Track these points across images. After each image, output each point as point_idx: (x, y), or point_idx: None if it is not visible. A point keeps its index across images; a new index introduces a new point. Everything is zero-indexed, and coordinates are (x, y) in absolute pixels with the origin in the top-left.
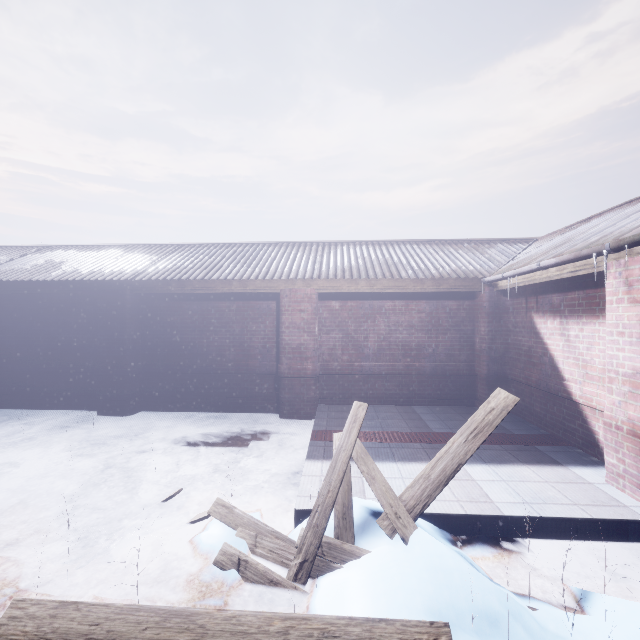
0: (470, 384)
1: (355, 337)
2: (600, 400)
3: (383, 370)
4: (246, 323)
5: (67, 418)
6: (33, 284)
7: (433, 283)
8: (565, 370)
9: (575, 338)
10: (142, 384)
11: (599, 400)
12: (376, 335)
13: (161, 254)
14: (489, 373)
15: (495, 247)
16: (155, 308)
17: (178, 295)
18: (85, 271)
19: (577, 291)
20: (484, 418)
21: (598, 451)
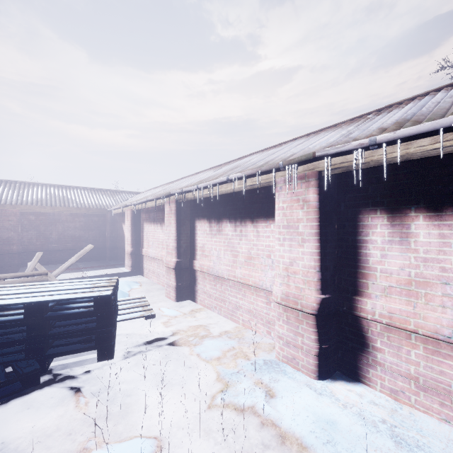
0: (104, 251)
1: (45, 233)
2: None
3: (61, 248)
4: None
5: None
6: None
7: (86, 210)
8: None
9: None
10: None
11: None
12: (57, 232)
13: None
14: (110, 246)
15: (121, 195)
16: None
17: None
18: None
19: None
20: (83, 252)
21: None
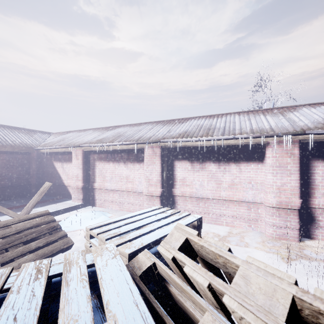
0: (28, 188)
1: None
2: (71, 183)
3: None
4: None
5: None
6: None
7: (11, 147)
8: (63, 177)
9: (65, 168)
10: None
11: (71, 183)
12: None
13: None
14: (37, 182)
15: (37, 134)
16: None
17: None
18: None
19: (66, 155)
20: (43, 189)
21: (71, 197)
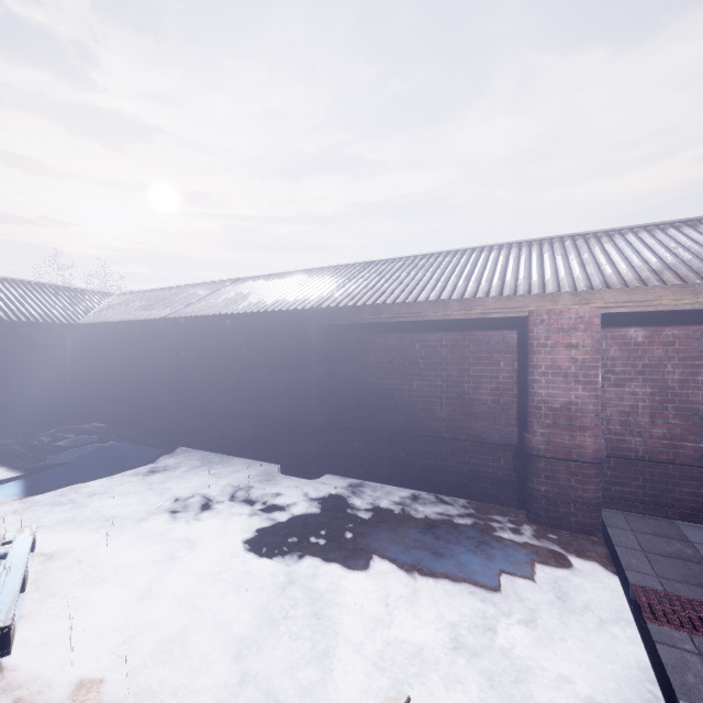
0: None
1: (682, 394)
2: None
3: None
4: (466, 364)
5: (252, 472)
6: (222, 318)
7: None
8: None
9: None
10: (328, 439)
11: None
12: None
13: (348, 275)
14: None
15: None
16: (343, 343)
17: (371, 325)
18: (269, 301)
19: None
20: None
21: None
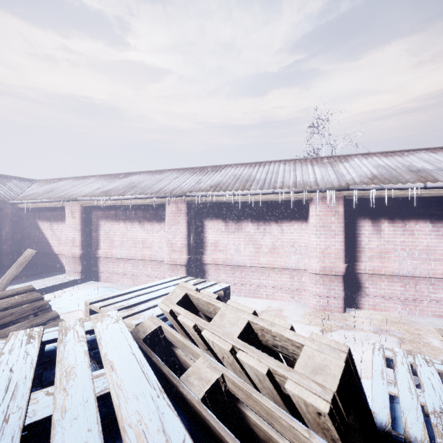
0: None
1: None
2: (65, 251)
3: None
4: None
5: None
6: None
7: None
8: (52, 243)
9: (56, 230)
10: None
11: (64, 251)
12: None
13: None
14: (12, 250)
15: (12, 181)
16: None
17: None
18: None
19: (57, 212)
20: (24, 259)
21: (64, 269)
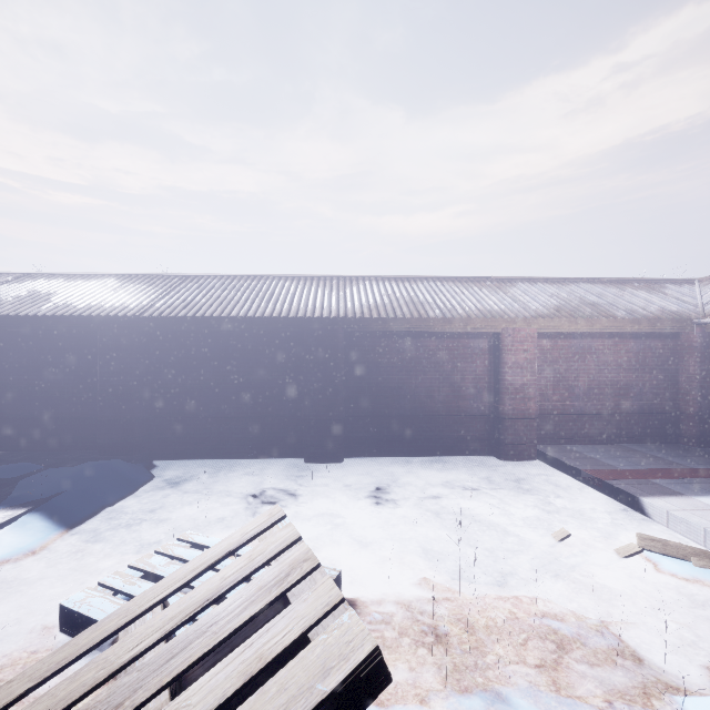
0: (674, 422)
1: (566, 377)
2: None
3: (594, 409)
4: (456, 363)
5: (276, 467)
6: (231, 320)
7: (649, 324)
8: None
9: None
10: (344, 428)
11: None
12: (586, 375)
13: (336, 288)
14: (701, 411)
15: (667, 287)
16: (359, 347)
17: (384, 333)
18: (279, 306)
19: None
20: None
21: None
